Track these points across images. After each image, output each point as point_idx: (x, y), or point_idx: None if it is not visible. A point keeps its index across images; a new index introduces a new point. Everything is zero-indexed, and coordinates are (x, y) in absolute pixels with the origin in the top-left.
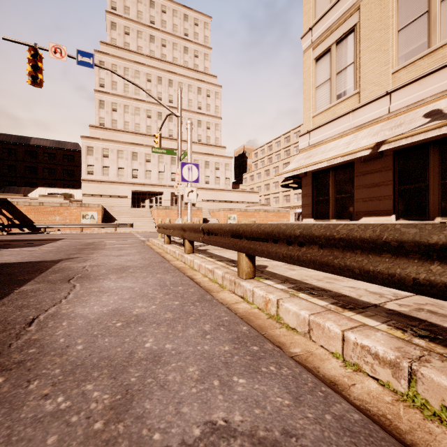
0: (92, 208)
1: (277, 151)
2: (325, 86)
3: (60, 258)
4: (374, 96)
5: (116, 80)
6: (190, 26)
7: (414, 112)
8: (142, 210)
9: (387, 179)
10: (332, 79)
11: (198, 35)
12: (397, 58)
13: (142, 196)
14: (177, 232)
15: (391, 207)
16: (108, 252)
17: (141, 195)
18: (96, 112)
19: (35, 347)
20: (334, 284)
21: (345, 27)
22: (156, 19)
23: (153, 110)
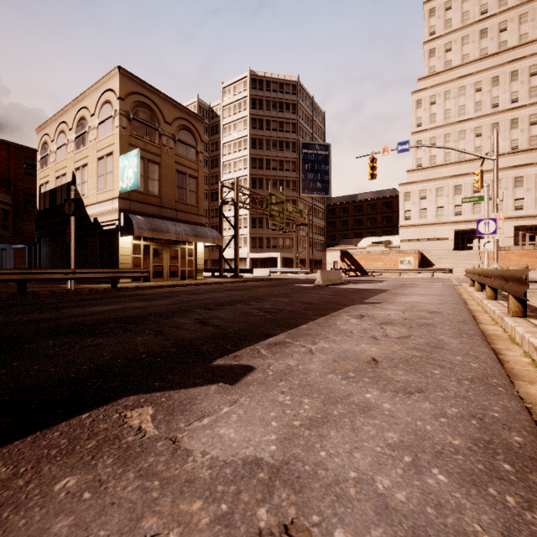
0: (409, 254)
1: None
2: None
3: (389, 289)
4: None
5: (434, 112)
6: None
7: None
8: (467, 253)
9: None
10: None
11: None
12: None
13: (467, 236)
14: (470, 276)
15: None
16: (418, 288)
17: (466, 235)
18: (413, 155)
19: (392, 301)
20: None
21: None
22: (490, 3)
23: (484, 125)
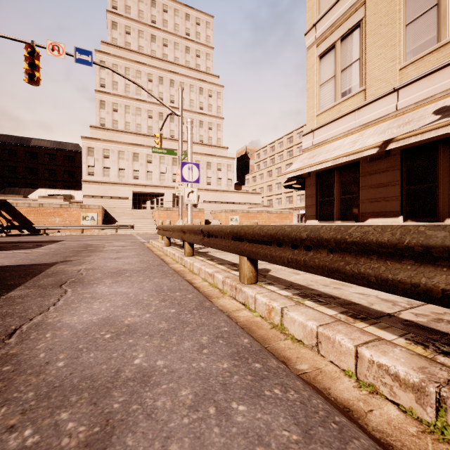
0: (92, 209)
1: (280, 151)
2: (330, 83)
3: (55, 260)
4: (381, 93)
5: (117, 80)
6: (191, 25)
7: (423, 109)
8: (143, 211)
9: (395, 179)
10: (337, 76)
11: (199, 34)
12: (404, 53)
13: (143, 197)
14: (176, 234)
15: (398, 208)
16: (106, 254)
17: (142, 197)
18: (97, 113)
19: (11, 364)
20: (342, 290)
21: (350, 23)
22: (158, 18)
23: (154, 111)
